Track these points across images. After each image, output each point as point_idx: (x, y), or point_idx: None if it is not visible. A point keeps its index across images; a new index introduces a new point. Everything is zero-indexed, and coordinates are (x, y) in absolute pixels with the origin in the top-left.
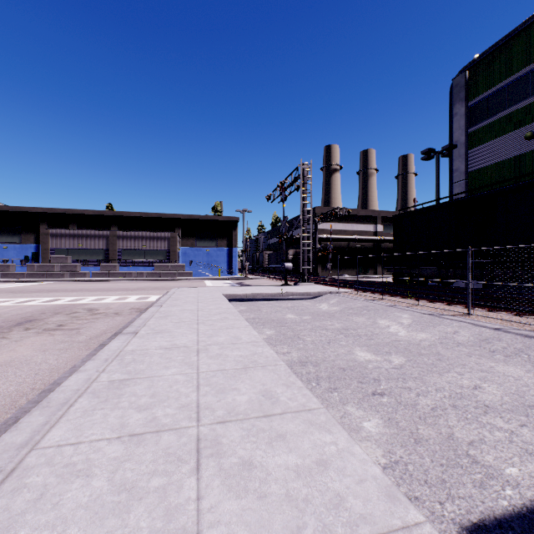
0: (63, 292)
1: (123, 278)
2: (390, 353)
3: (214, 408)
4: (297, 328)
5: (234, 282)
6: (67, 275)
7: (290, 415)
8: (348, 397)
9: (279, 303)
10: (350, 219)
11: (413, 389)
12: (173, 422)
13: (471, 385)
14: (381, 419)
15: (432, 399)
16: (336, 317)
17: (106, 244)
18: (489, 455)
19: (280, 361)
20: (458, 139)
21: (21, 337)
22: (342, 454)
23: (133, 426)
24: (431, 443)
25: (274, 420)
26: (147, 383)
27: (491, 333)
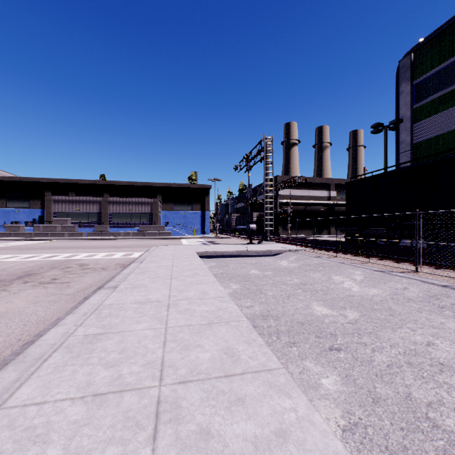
0: (62, 249)
1: (113, 237)
2: (345, 308)
3: (178, 366)
4: (260, 283)
5: (207, 241)
6: (66, 235)
7: (250, 376)
8: (306, 352)
9: (245, 259)
10: (306, 186)
11: (368, 344)
12: (136, 381)
13: (424, 342)
14: (339, 376)
15: (387, 355)
16: (295, 273)
17: (99, 208)
18: (449, 419)
19: (243, 317)
20: (404, 114)
21: (19, 290)
22: (302, 423)
23: (98, 385)
24: (390, 403)
25: (234, 381)
26: (118, 338)
27: (439, 289)
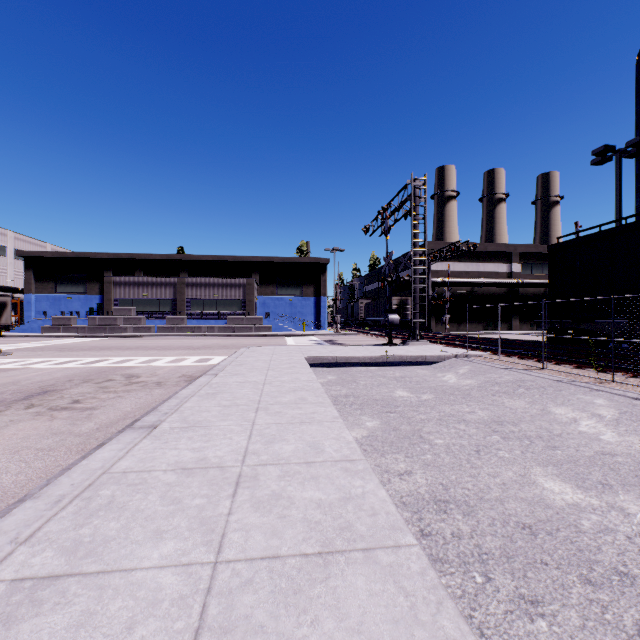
0: (116, 350)
1: (192, 333)
2: (612, 486)
3: None
4: (415, 417)
5: (322, 339)
6: (130, 330)
7: None
8: None
9: (383, 370)
10: (474, 257)
11: None
12: None
13: None
14: None
15: None
16: (475, 397)
17: (173, 293)
18: None
19: (405, 532)
20: None
21: (9, 421)
22: None
23: None
24: None
25: None
26: (84, 601)
27: None
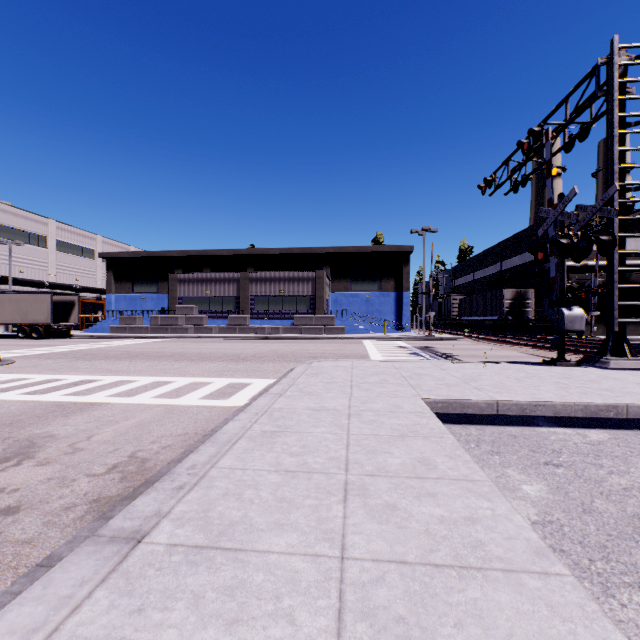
0: (138, 360)
1: (254, 334)
2: None
3: None
4: None
5: (414, 345)
6: (191, 330)
7: None
8: None
9: None
10: (631, 230)
11: None
12: None
13: None
14: None
15: None
16: None
17: (237, 289)
18: None
19: None
20: None
21: None
22: None
23: None
24: None
25: None
26: None
27: None
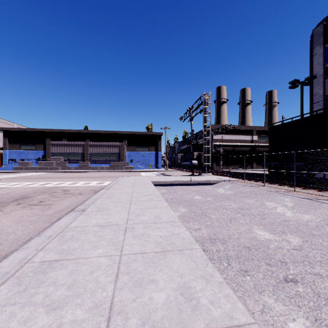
0: (54, 178)
1: (92, 170)
2: (285, 232)
3: (128, 313)
4: (203, 207)
5: (159, 173)
6: (60, 168)
7: None
8: (261, 283)
9: (189, 187)
10: (234, 132)
11: (324, 276)
12: None
13: None
14: (307, 319)
15: None
16: (231, 199)
17: (82, 149)
18: None
19: (196, 244)
20: (317, 72)
21: (11, 210)
22: None
23: None
24: None
25: None
26: (72, 266)
27: None
